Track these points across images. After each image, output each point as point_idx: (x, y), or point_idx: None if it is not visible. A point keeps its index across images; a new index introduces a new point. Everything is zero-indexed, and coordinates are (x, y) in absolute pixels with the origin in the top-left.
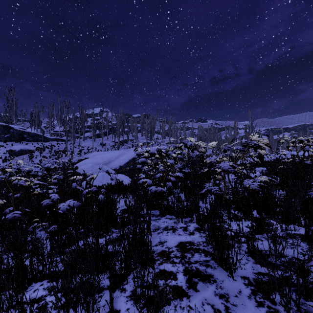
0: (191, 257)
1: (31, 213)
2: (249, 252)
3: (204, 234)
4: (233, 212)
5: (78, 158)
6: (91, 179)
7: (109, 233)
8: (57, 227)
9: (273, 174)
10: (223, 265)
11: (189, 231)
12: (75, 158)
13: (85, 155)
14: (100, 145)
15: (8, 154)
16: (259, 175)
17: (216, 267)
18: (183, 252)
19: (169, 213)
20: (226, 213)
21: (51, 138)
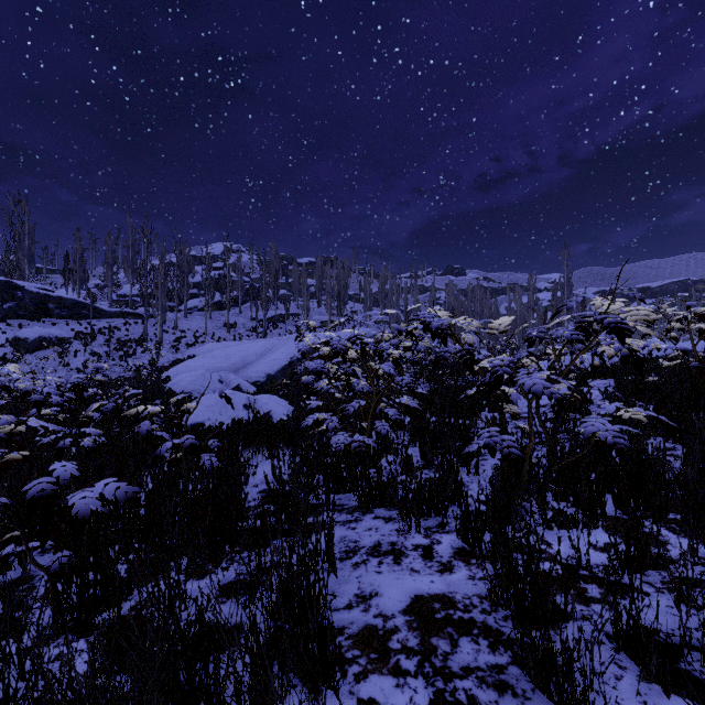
0: (452, 654)
1: (13, 509)
2: (620, 638)
3: (480, 569)
4: (556, 507)
5: (173, 357)
6: (183, 414)
7: (224, 562)
8: (71, 557)
9: (634, 397)
10: (550, 690)
11: (439, 558)
12: (164, 357)
13: (189, 351)
14: (225, 326)
15: (11, 348)
16: (599, 399)
17: (529, 694)
18: (426, 632)
19: (385, 503)
20: (539, 510)
21: (111, 311)
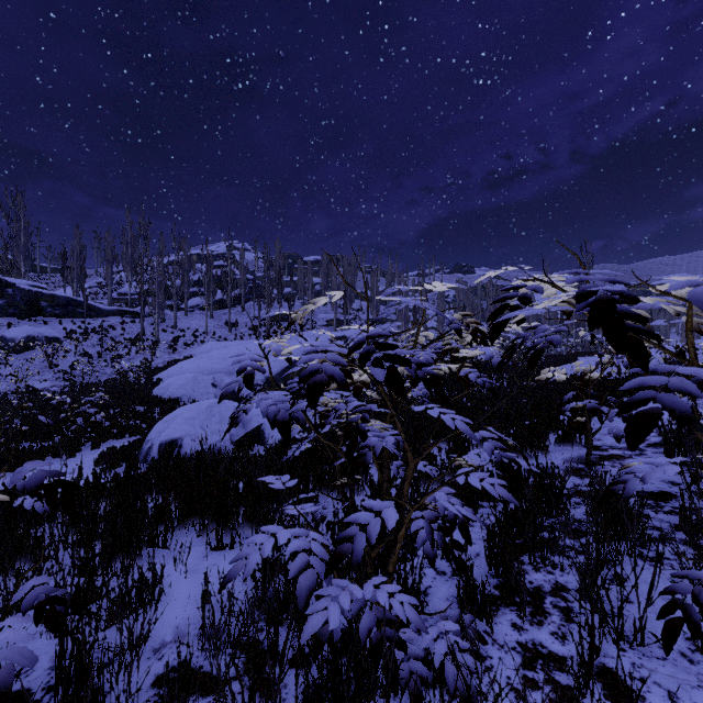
0: None
1: None
2: None
3: None
4: None
5: (170, 358)
6: None
7: None
8: None
9: None
10: None
11: None
12: (160, 358)
13: (187, 351)
14: (226, 325)
15: None
16: None
17: None
18: None
19: None
20: None
21: (108, 310)
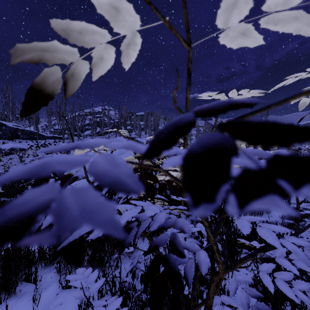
0: None
1: None
2: None
3: None
4: None
5: None
6: None
7: None
8: None
9: None
10: None
11: None
12: None
13: None
14: None
15: None
16: None
17: None
18: None
19: None
20: None
21: (48, 136)
